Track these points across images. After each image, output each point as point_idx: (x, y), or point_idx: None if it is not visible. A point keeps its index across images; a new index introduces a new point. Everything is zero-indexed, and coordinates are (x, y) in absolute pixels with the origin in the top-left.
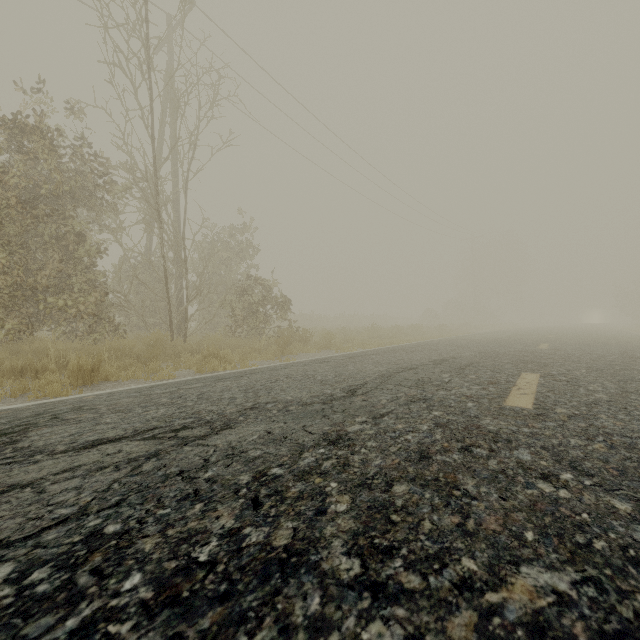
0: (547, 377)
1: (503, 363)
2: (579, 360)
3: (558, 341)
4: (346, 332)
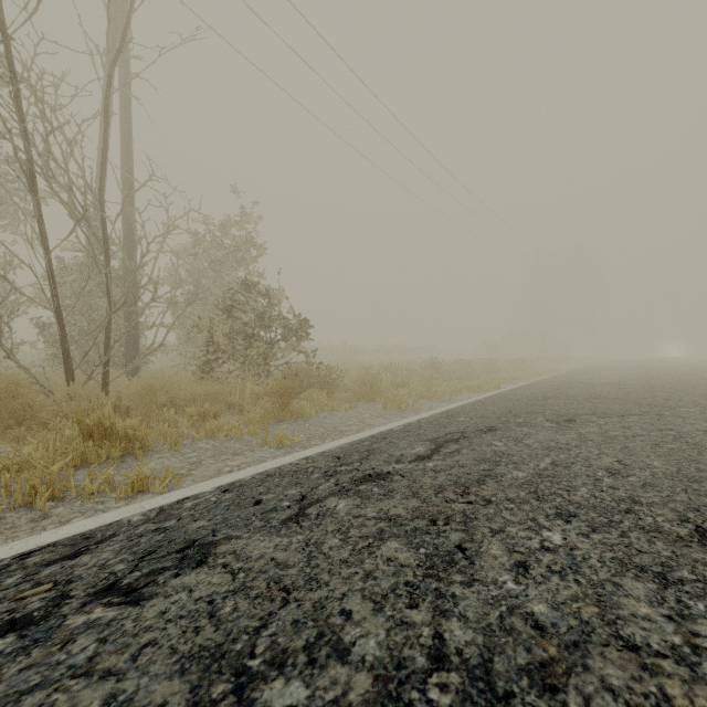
0: None
1: None
2: None
3: None
4: (393, 369)
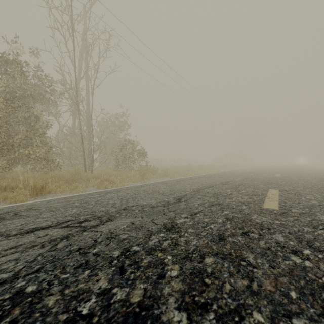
0: (283, 191)
1: (258, 184)
2: (298, 182)
3: (285, 172)
4: (175, 168)
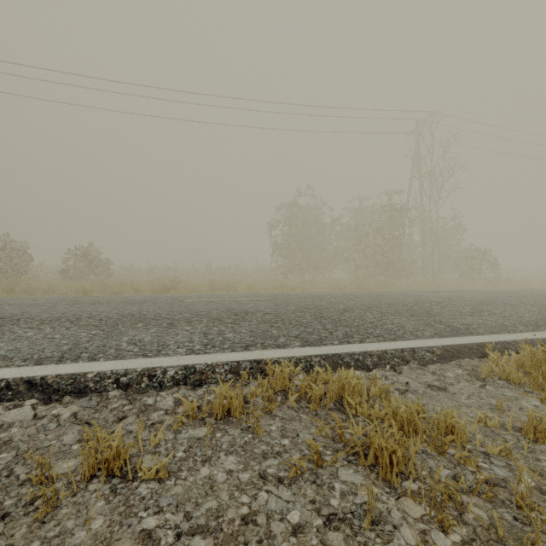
0: None
1: None
2: None
3: None
4: (543, 281)
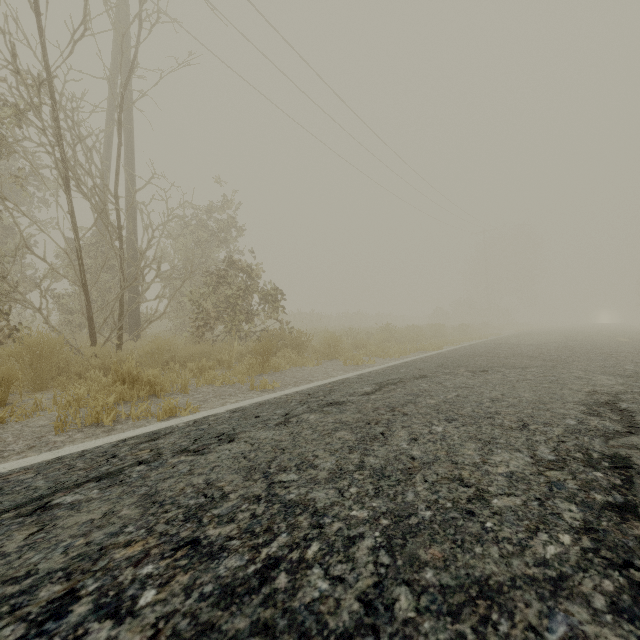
0: None
1: None
2: None
3: None
4: (353, 334)
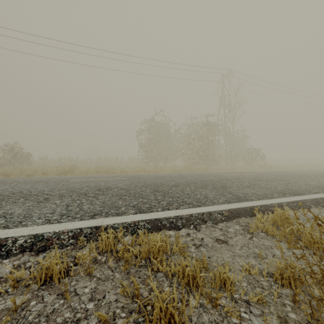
0: None
1: None
2: None
3: None
4: (287, 166)
